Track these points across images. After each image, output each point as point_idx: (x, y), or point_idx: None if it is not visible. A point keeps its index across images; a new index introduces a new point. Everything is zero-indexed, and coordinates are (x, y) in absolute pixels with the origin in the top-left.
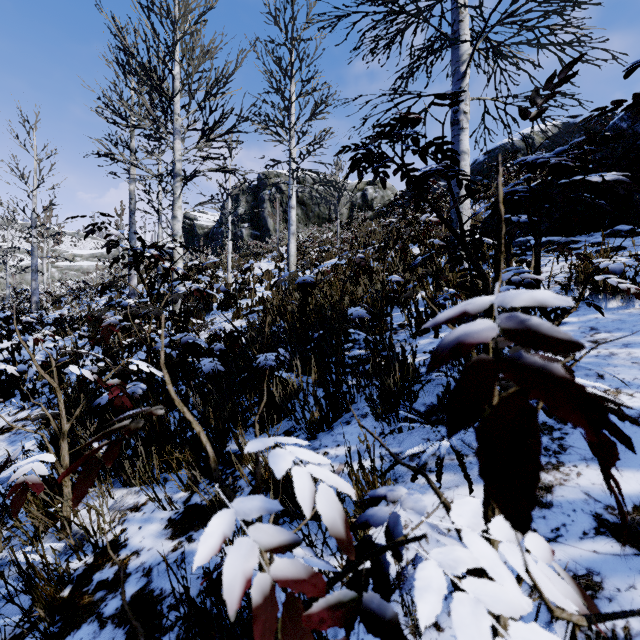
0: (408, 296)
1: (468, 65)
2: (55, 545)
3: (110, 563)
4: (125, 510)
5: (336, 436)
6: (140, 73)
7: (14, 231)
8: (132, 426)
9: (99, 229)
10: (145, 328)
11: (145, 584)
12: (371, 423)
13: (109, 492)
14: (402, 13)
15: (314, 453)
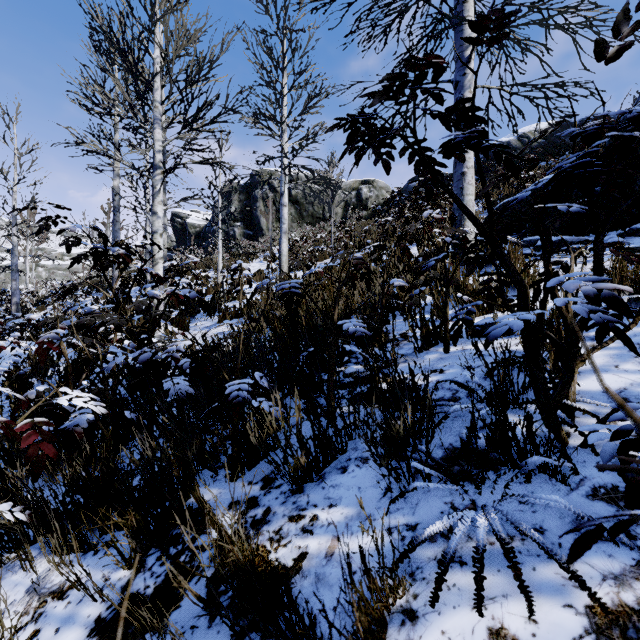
0: (413, 303)
1: (473, 49)
2: None
3: None
4: (46, 595)
5: (328, 490)
6: (114, 54)
7: (0, 229)
8: None
9: (54, 224)
10: (117, 335)
11: None
12: (373, 472)
13: (30, 565)
14: None
15: None
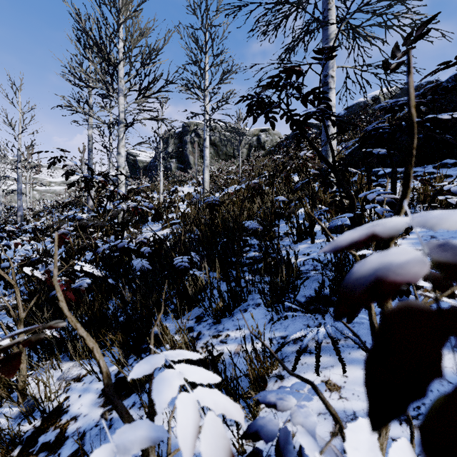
0: (291, 212)
1: (335, 42)
2: (12, 409)
3: (53, 427)
4: (70, 380)
5: (236, 321)
6: (93, 47)
7: (7, 164)
8: (32, 338)
9: (59, 161)
10: (96, 235)
11: (79, 447)
12: (263, 311)
13: (58, 365)
14: (286, 3)
15: (204, 371)
